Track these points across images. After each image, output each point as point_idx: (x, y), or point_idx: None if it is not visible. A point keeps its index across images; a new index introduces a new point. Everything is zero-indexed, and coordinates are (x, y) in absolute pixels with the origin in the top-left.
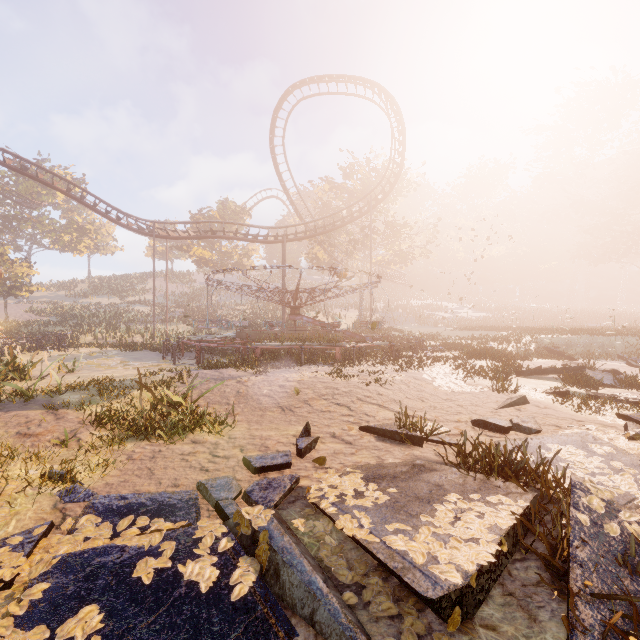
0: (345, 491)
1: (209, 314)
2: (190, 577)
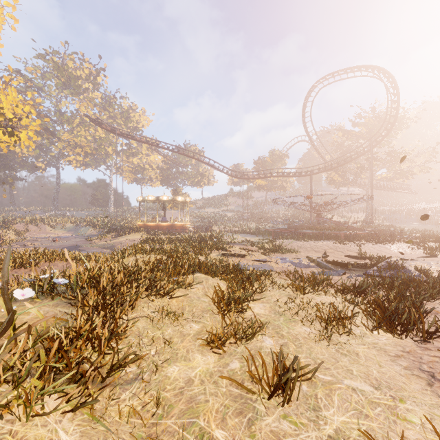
0: (334, 260)
1: (265, 216)
2: (303, 263)
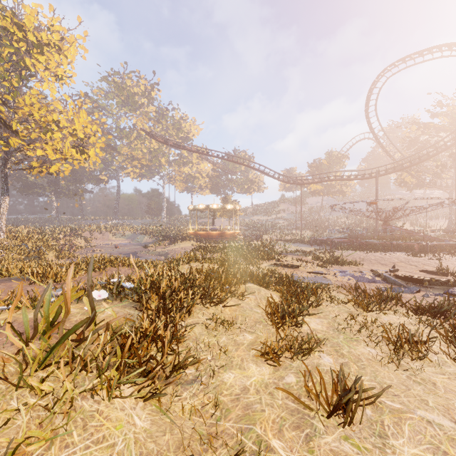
0: (406, 275)
1: (320, 224)
2: (366, 277)
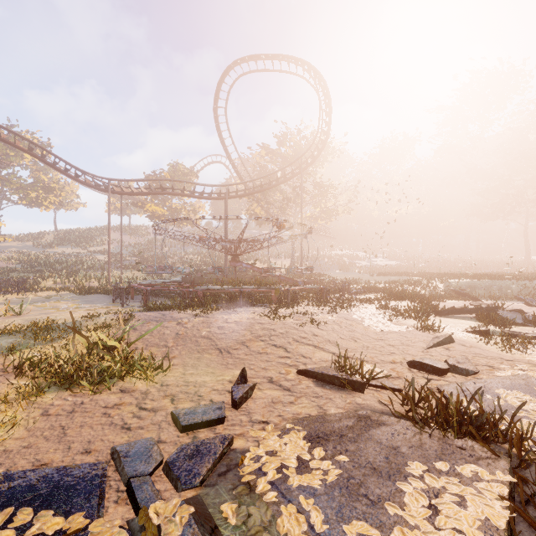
0: (286, 461)
1: (161, 262)
2: None
